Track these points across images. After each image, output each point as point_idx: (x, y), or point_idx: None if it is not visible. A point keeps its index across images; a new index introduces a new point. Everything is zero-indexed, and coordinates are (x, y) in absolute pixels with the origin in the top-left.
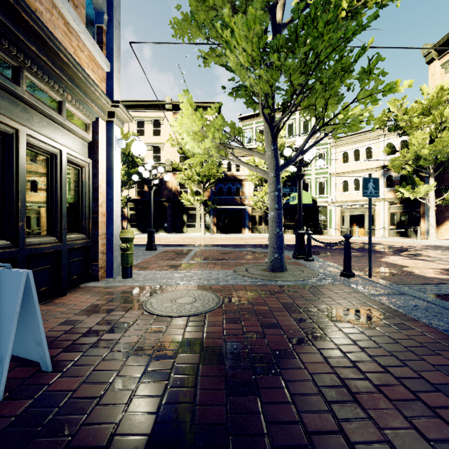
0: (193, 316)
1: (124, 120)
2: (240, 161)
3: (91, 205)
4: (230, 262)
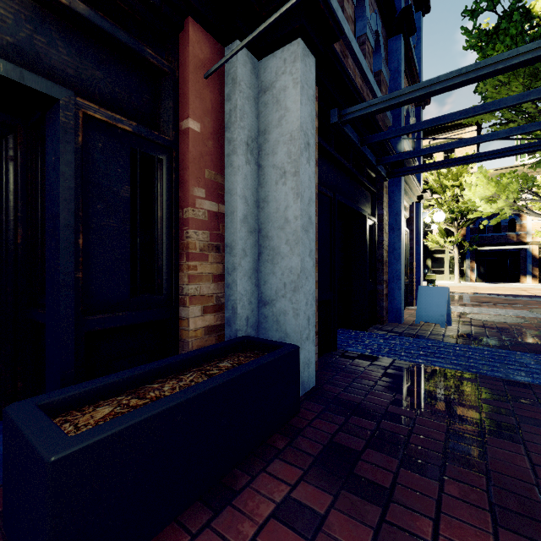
0: (509, 324)
1: (425, 197)
2: (537, 214)
3: (408, 258)
4: (520, 306)
